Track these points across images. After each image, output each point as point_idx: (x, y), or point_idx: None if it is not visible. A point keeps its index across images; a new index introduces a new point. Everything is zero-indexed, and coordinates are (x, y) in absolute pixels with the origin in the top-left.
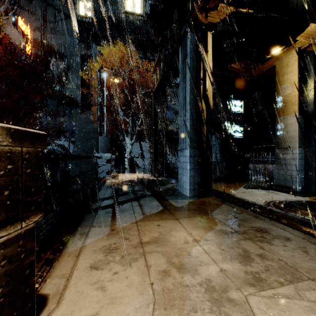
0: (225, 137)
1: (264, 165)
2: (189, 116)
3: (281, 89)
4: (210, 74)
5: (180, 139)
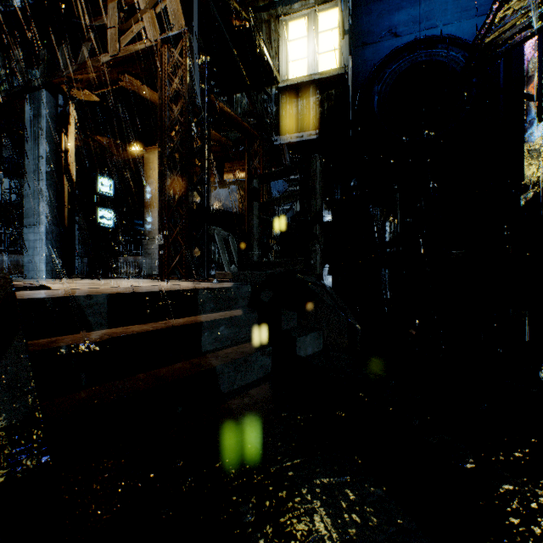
0: (88, 223)
1: (135, 257)
2: (46, 187)
3: (149, 182)
4: (73, 148)
5: (28, 213)
